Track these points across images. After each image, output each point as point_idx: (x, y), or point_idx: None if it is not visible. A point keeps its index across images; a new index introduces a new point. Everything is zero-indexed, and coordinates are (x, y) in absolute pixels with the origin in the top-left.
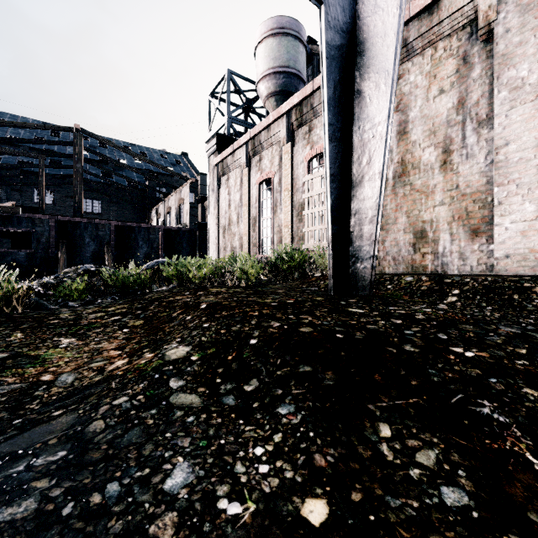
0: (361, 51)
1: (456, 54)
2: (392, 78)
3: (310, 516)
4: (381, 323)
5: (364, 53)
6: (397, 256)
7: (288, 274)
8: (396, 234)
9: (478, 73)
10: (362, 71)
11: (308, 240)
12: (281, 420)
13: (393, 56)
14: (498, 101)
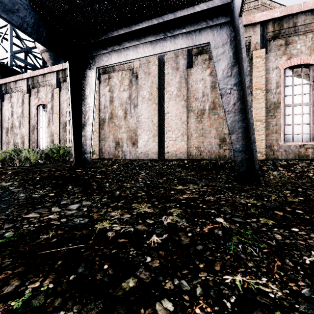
0: (85, 79)
1: (128, 78)
2: (94, 93)
3: (51, 194)
4: (83, 172)
5: (85, 80)
6: (109, 152)
7: (56, 159)
8: (109, 142)
9: (134, 88)
10: (85, 86)
11: (69, 142)
12: (46, 189)
13: (95, 86)
14: (139, 100)
